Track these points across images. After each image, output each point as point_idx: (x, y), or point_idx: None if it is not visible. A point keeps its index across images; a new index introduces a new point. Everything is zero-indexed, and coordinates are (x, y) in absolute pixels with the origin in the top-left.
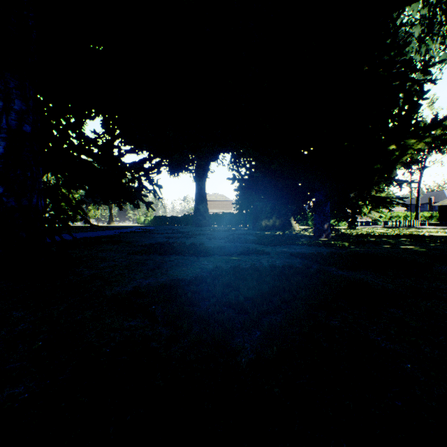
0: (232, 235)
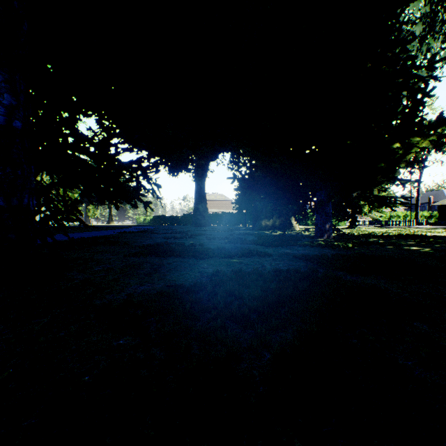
0: (232, 235)
